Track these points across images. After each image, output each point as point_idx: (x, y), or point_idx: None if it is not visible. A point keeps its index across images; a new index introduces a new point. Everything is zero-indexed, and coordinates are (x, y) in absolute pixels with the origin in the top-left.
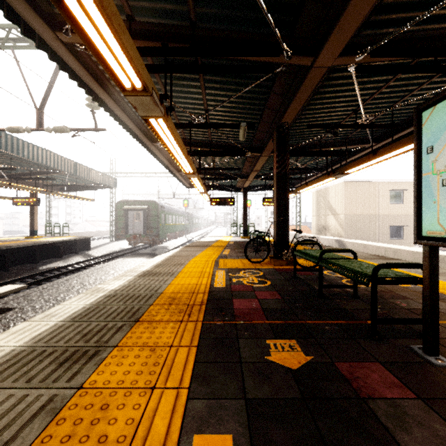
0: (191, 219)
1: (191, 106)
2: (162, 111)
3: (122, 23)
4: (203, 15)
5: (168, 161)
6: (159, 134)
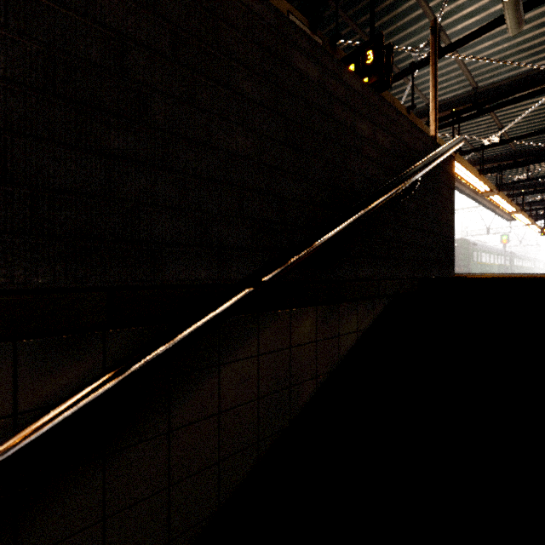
0: (513, 259)
1: (514, 170)
2: (497, 193)
3: (487, 181)
4: (521, 146)
5: (488, 201)
6: (491, 199)
